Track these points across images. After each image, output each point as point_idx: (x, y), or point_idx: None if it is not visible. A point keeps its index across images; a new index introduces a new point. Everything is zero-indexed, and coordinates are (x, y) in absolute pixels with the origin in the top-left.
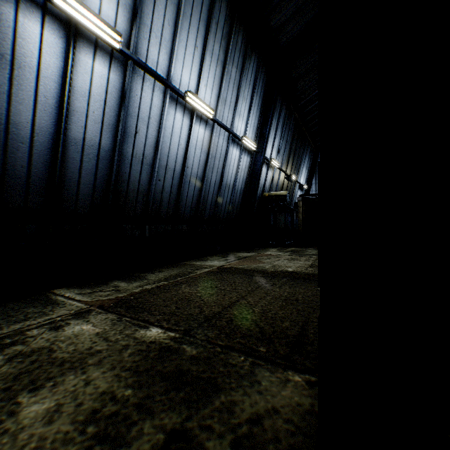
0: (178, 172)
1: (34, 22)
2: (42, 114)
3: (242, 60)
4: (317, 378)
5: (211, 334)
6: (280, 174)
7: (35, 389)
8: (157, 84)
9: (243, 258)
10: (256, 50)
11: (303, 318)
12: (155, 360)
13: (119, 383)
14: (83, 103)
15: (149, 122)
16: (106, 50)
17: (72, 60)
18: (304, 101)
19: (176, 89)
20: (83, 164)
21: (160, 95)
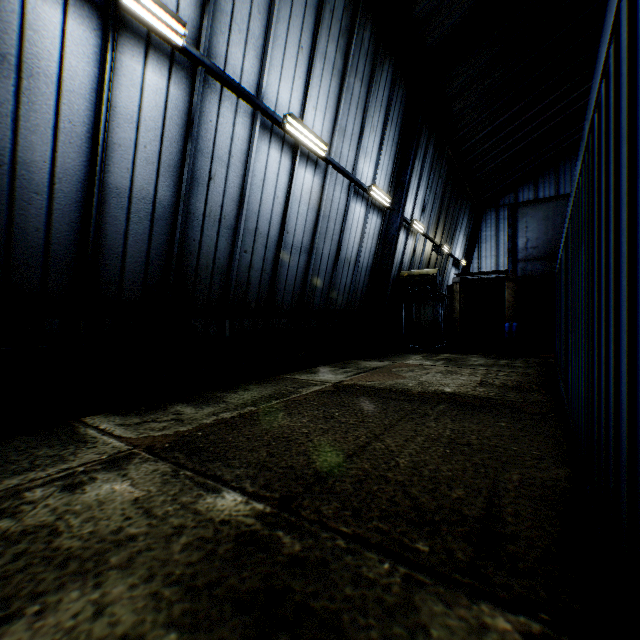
0: (273, 240)
1: (52, 4)
2: (66, 150)
3: (370, 70)
4: (544, 626)
5: (326, 508)
6: (425, 244)
7: (4, 621)
8: (242, 104)
9: (372, 370)
10: (391, 54)
11: (487, 482)
12: (227, 562)
13: (157, 615)
14: (129, 132)
15: (229, 163)
16: (163, 51)
17: (111, 64)
18: (463, 133)
19: (271, 112)
20: (130, 227)
21: (246, 122)
